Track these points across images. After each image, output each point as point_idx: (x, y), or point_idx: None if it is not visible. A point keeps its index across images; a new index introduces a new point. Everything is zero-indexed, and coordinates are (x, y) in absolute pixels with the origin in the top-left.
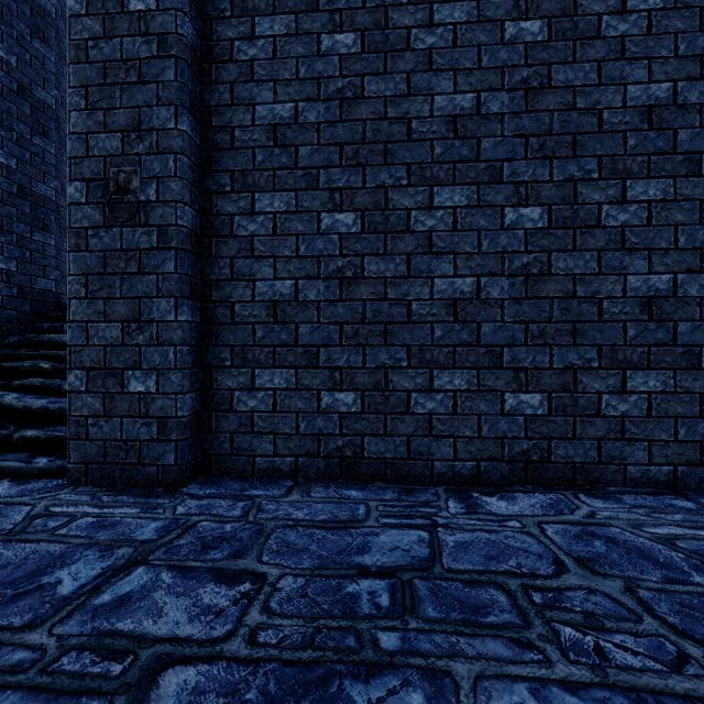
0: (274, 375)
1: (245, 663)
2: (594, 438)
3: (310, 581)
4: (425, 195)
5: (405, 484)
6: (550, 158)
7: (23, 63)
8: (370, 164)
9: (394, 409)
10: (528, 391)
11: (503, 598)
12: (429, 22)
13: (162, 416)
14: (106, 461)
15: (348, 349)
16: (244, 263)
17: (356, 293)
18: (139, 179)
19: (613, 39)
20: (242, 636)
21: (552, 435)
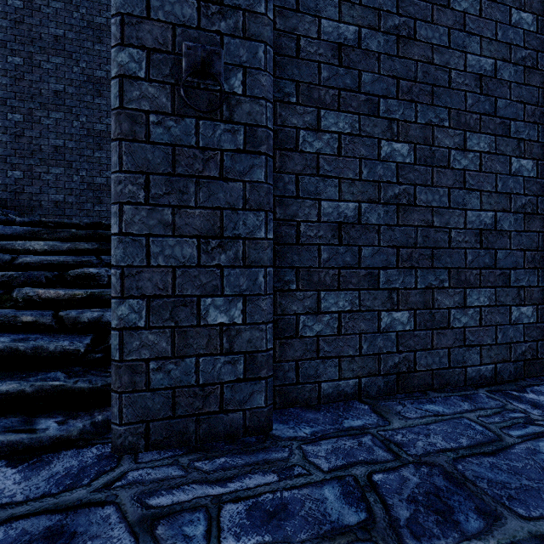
0: (339, 298)
1: None
2: None
3: None
4: (460, 137)
5: (452, 391)
6: (537, 124)
7: None
8: (420, 102)
9: (438, 325)
10: (525, 304)
11: None
12: None
13: (249, 350)
14: (175, 414)
15: (403, 271)
16: (310, 181)
17: (410, 219)
18: (221, 63)
19: None
20: None
21: (539, 337)
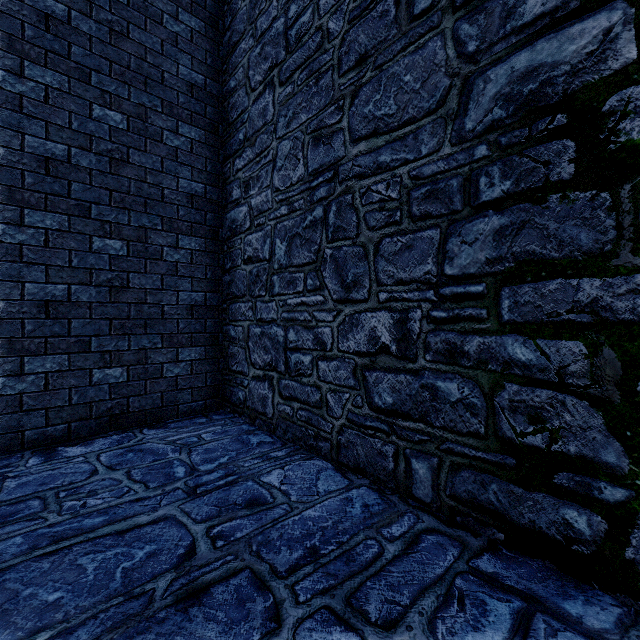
0: None
1: None
2: (159, 392)
3: None
4: (15, 213)
5: None
6: (129, 210)
7: None
8: None
9: None
10: (112, 366)
11: (36, 503)
12: (20, 72)
13: None
14: None
15: None
16: None
17: None
18: None
19: (171, 147)
20: None
21: (131, 394)
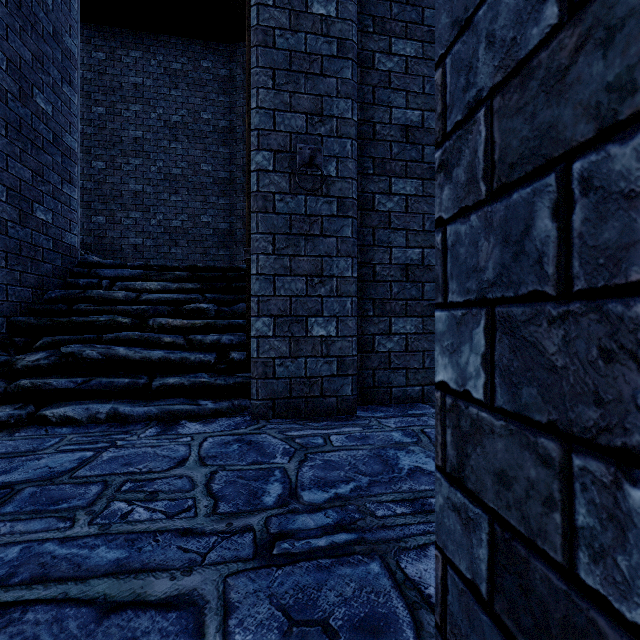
0: (406, 323)
1: None
2: None
3: None
4: None
5: None
6: None
7: (56, 6)
8: None
9: None
10: None
11: None
12: None
13: (340, 355)
14: (291, 396)
15: None
16: (383, 233)
17: None
18: (322, 157)
19: None
20: None
21: None
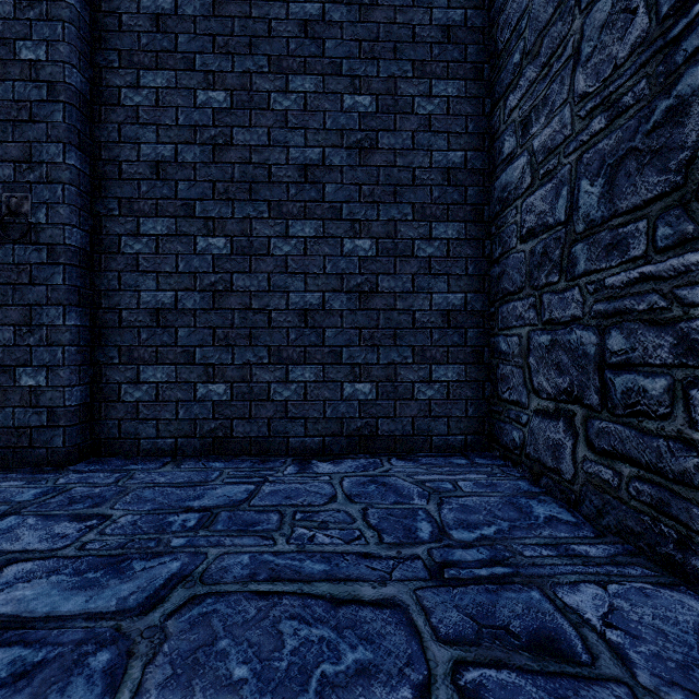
0: (157, 371)
1: (70, 558)
2: (409, 416)
3: (144, 517)
4: (282, 226)
5: (264, 457)
6: (378, 203)
7: None
8: (238, 199)
9: (257, 397)
10: (361, 381)
11: (275, 518)
12: (285, 89)
13: (51, 406)
14: None
15: (219, 349)
16: (131, 276)
17: (227, 303)
18: (30, 204)
19: (423, 115)
20: (75, 546)
21: (379, 415)
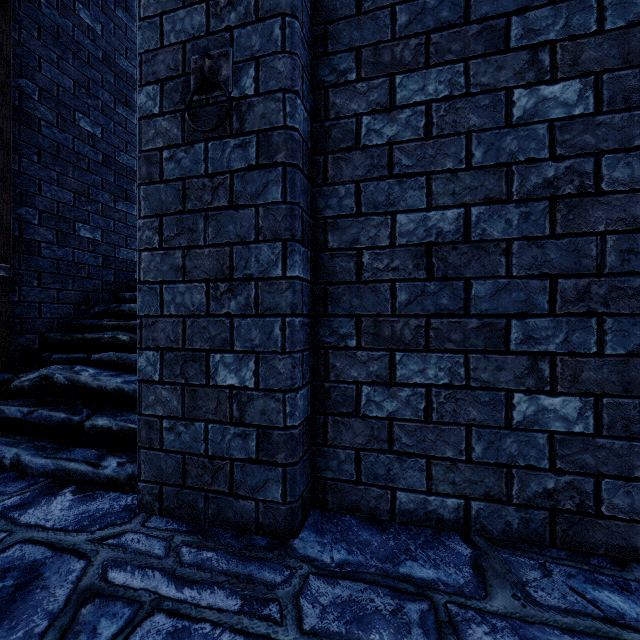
0: (427, 363)
1: None
2: None
3: None
4: None
5: None
6: None
7: (107, 31)
8: None
9: None
10: None
11: None
12: None
13: (263, 424)
14: (185, 483)
15: (566, 320)
16: (377, 187)
17: (584, 221)
18: (230, 65)
19: None
20: None
21: None
